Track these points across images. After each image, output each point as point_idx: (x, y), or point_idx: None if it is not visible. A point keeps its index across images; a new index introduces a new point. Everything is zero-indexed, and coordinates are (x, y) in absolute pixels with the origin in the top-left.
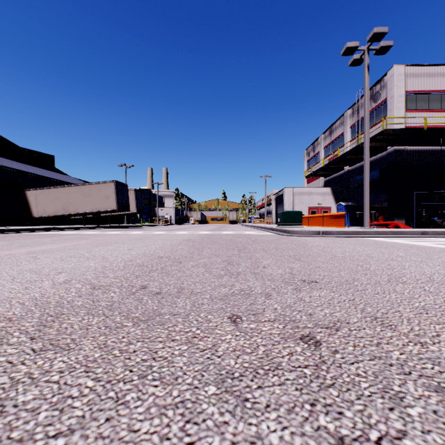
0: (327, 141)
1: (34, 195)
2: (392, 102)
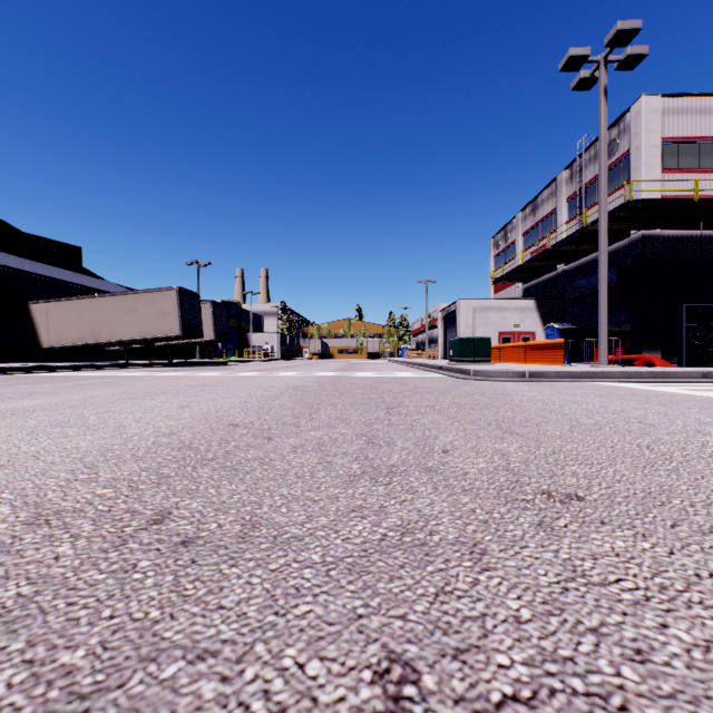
0: (529, 223)
1: (43, 310)
2: (639, 156)
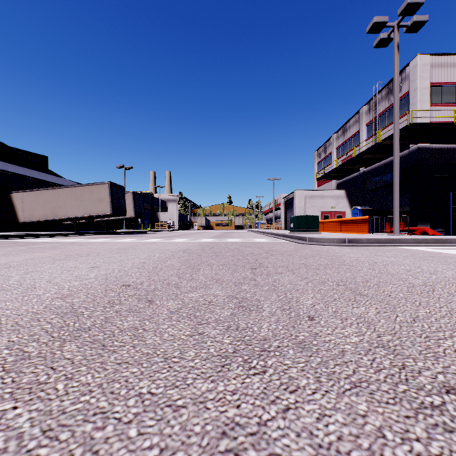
0: (340, 141)
1: (20, 197)
2: (415, 95)
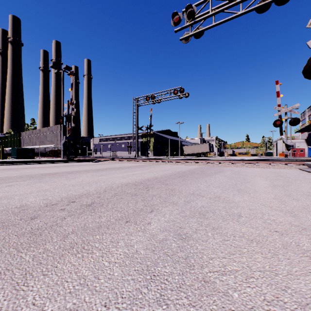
0: (309, 113)
1: (185, 147)
2: None
